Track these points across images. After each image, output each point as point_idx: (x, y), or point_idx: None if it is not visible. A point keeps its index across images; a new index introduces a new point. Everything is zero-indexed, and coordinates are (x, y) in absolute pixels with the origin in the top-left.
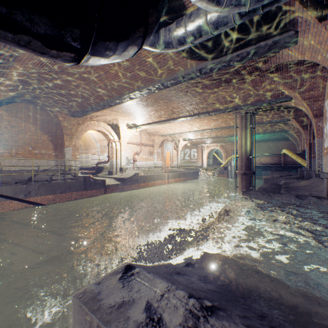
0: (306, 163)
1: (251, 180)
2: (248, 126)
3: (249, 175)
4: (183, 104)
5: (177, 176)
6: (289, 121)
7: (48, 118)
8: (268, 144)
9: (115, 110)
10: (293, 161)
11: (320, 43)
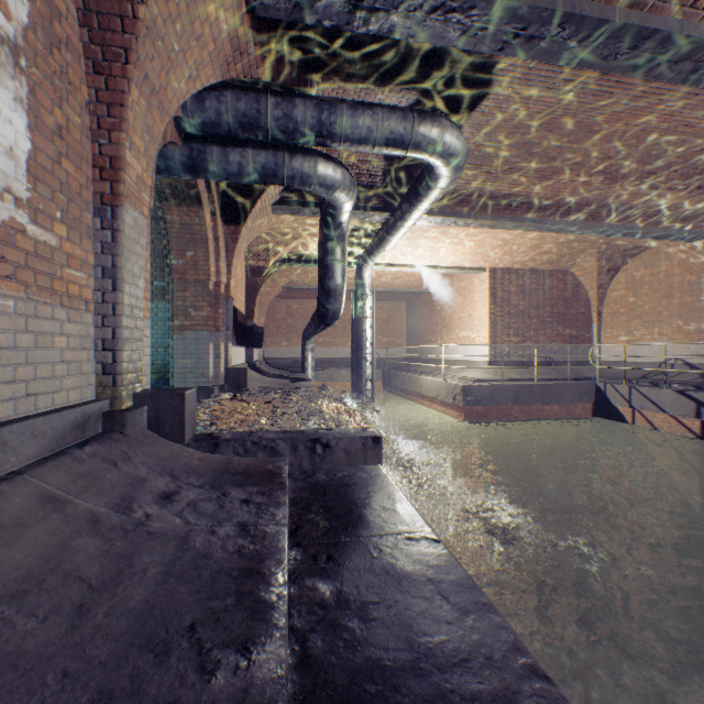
0: None
1: None
2: None
3: None
4: None
5: None
6: None
7: None
8: None
9: None
10: None
11: (201, 43)
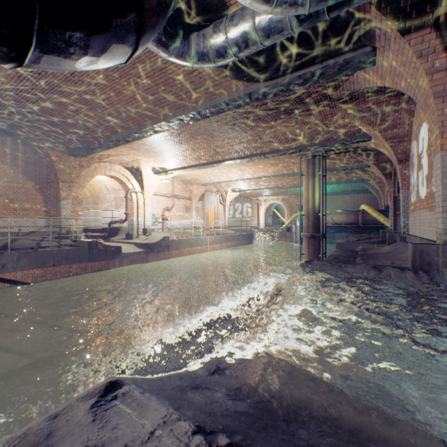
0: (390, 222)
1: (320, 245)
2: (316, 174)
3: (318, 239)
4: (229, 142)
5: (224, 240)
6: (369, 167)
7: (36, 157)
8: (343, 197)
9: (135, 148)
10: (374, 220)
11: (404, 65)
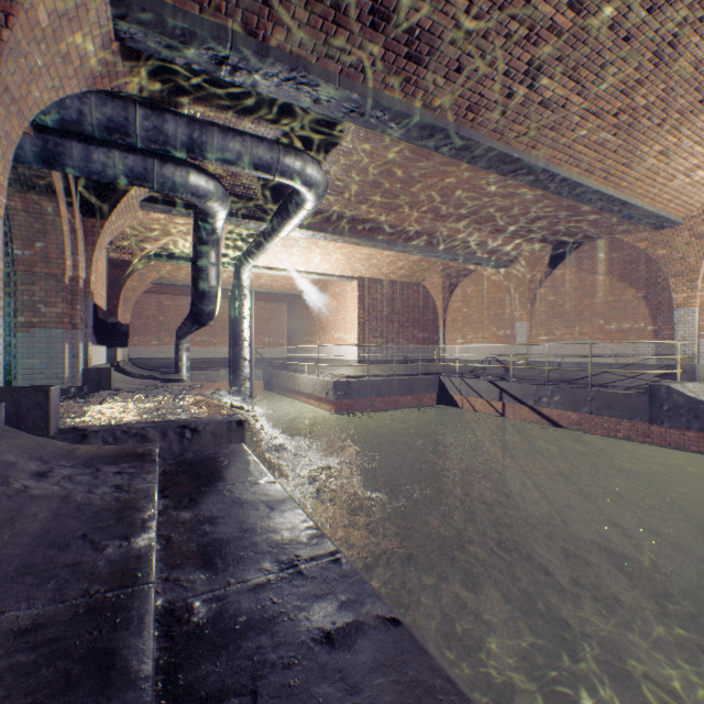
0: None
1: None
2: None
3: None
4: None
5: None
6: None
7: (636, 249)
8: None
9: None
10: None
11: (67, 60)
